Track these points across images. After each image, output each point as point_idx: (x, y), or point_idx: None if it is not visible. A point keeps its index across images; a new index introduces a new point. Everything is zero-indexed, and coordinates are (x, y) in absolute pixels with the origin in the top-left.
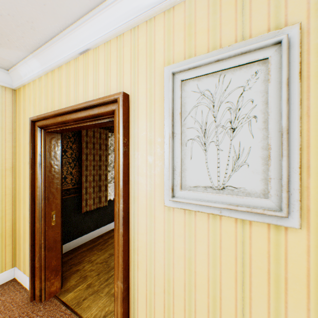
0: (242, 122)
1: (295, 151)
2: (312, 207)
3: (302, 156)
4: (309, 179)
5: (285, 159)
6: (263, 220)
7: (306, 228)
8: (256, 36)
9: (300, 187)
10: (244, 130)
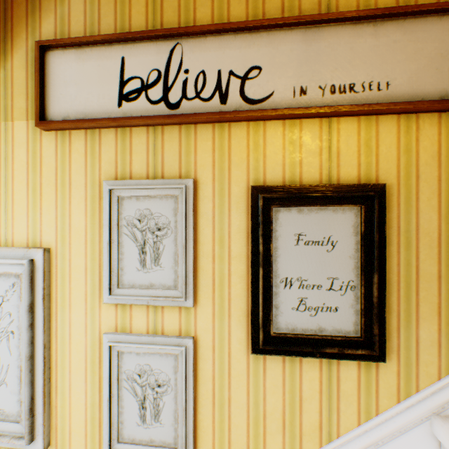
0: (3, 336)
1: (41, 374)
2: (60, 425)
3: (53, 375)
4: (58, 397)
5: (26, 387)
6: (16, 446)
7: (56, 445)
8: (19, 241)
9: (44, 410)
10: (4, 345)
